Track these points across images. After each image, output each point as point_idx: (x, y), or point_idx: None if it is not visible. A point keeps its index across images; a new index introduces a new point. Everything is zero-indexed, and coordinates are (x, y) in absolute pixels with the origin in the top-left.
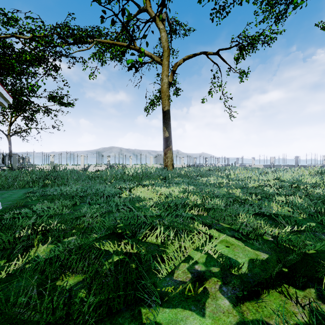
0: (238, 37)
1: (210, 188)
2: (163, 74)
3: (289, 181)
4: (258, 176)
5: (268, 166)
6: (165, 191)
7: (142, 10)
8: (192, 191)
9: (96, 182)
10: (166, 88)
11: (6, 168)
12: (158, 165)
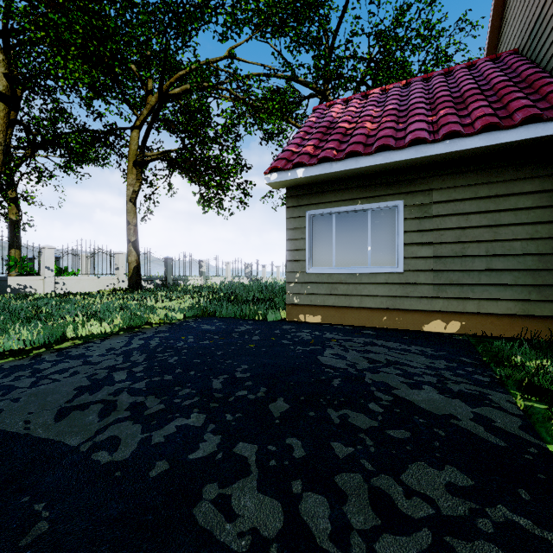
0: None
1: None
2: None
3: None
4: None
5: None
6: None
7: (304, 84)
8: None
9: None
10: None
11: (159, 282)
12: (283, 278)
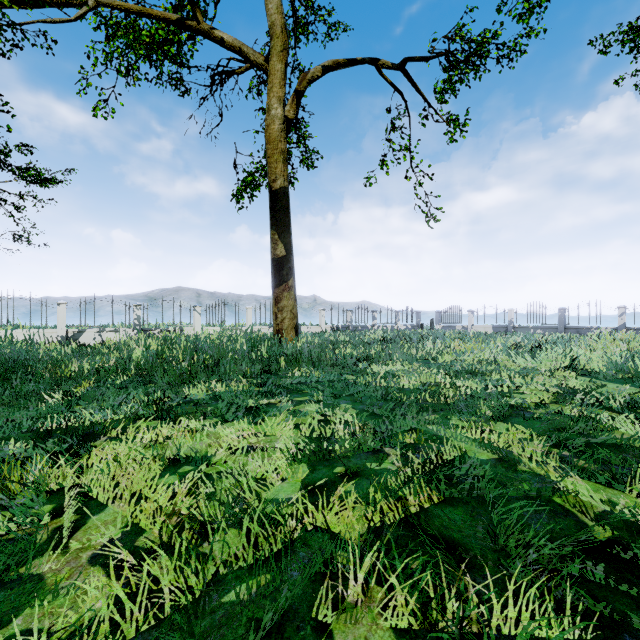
0: (448, 37)
1: (413, 420)
2: (270, 96)
3: (608, 375)
4: (513, 358)
5: (503, 329)
6: (224, 468)
7: None
8: (347, 450)
9: (2, 397)
10: (278, 132)
11: None
12: (265, 328)
